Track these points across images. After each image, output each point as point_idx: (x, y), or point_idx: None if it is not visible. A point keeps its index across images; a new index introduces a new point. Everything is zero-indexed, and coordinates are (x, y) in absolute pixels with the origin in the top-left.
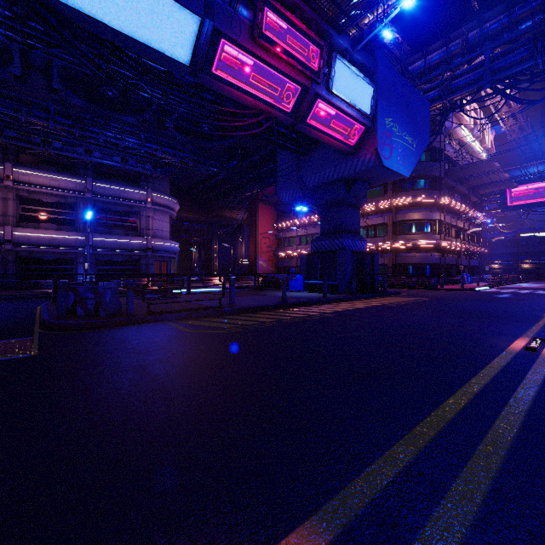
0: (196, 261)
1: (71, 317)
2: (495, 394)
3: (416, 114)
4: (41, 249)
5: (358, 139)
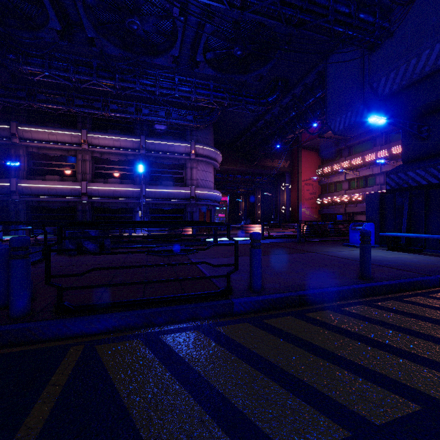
0: (242, 209)
1: None
2: None
3: None
4: (107, 200)
5: None
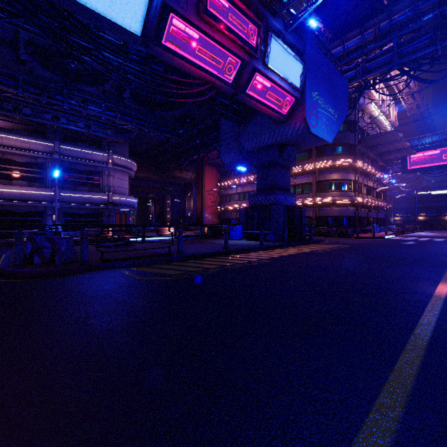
0: (152, 213)
1: (28, 265)
2: (445, 349)
3: (337, 90)
4: (13, 202)
5: (290, 109)
